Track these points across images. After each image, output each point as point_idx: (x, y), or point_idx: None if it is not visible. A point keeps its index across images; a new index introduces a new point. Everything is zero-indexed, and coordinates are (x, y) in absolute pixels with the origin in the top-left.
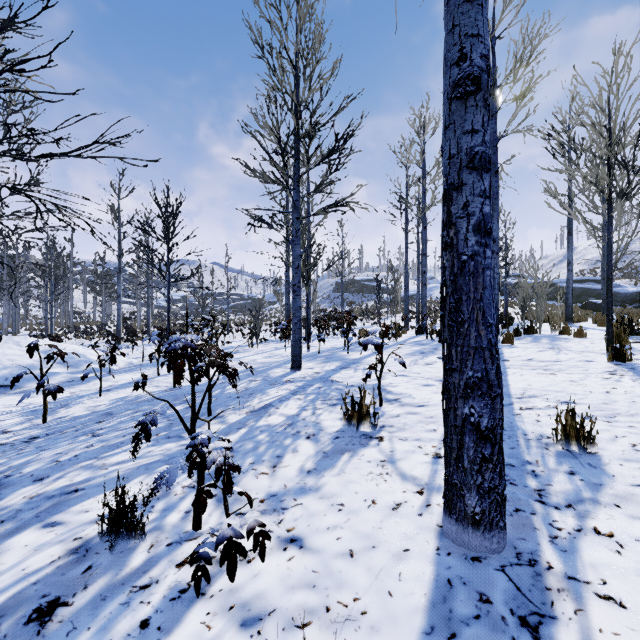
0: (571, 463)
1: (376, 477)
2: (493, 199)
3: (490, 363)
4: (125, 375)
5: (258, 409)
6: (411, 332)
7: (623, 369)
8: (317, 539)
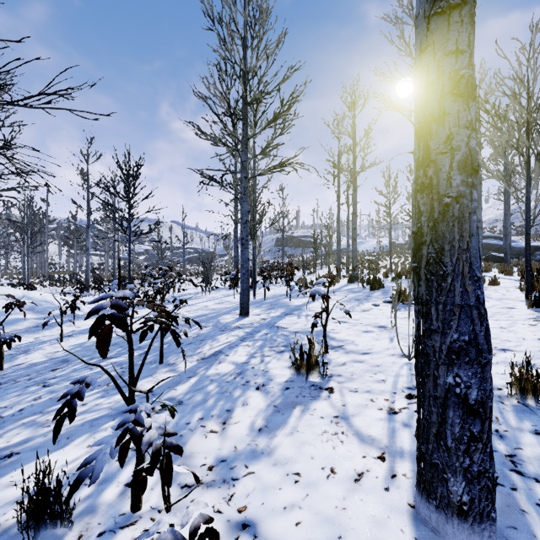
0: (532, 420)
1: (331, 437)
2: None
3: (478, 324)
4: (88, 320)
5: (208, 356)
6: (343, 281)
7: None
8: (273, 524)
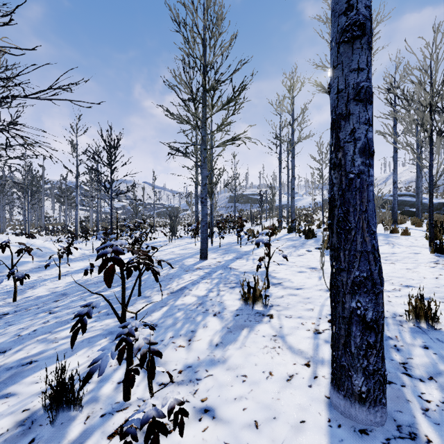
0: (423, 338)
1: (270, 350)
2: None
3: (373, 264)
4: (79, 263)
5: (176, 291)
6: (284, 231)
7: (443, 260)
8: (226, 409)
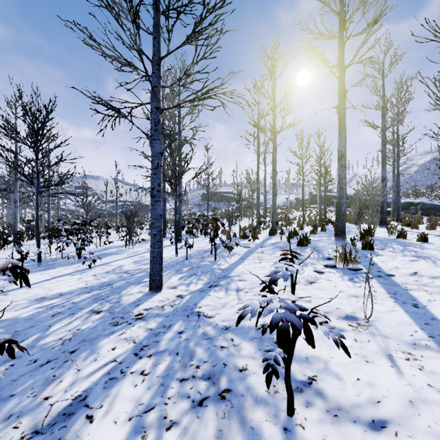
0: None
1: None
2: (341, 119)
3: None
4: None
5: (51, 421)
6: (263, 232)
7: None
8: None
